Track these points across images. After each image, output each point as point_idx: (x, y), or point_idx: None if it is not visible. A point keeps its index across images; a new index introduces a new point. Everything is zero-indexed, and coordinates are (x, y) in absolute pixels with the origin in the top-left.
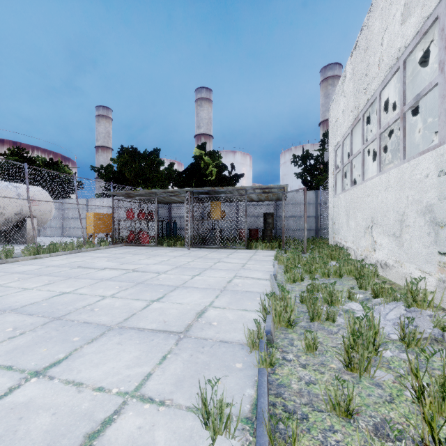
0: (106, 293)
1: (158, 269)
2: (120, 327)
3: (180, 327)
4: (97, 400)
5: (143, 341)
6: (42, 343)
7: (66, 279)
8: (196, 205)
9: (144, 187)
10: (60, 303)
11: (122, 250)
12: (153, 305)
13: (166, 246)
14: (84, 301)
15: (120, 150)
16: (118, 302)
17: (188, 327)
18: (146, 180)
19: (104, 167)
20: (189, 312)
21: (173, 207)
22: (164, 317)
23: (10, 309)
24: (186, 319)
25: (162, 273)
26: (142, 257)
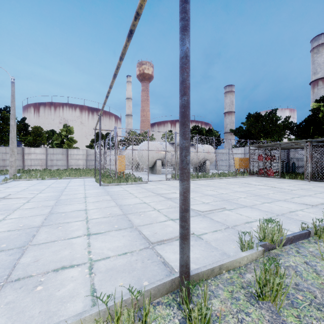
0: (268, 192)
1: (289, 188)
2: (284, 200)
3: (312, 204)
4: (288, 209)
5: (296, 204)
6: (260, 199)
7: (245, 187)
8: (314, 150)
9: (265, 138)
10: (253, 192)
11: (258, 178)
12: (295, 198)
13: (288, 178)
14: (262, 193)
15: (247, 116)
16: (276, 195)
17: (316, 205)
18: (266, 133)
19: (237, 129)
20: (316, 202)
21: (291, 151)
22: (303, 201)
23: (238, 191)
24: (314, 203)
25: (293, 190)
26: (274, 183)
